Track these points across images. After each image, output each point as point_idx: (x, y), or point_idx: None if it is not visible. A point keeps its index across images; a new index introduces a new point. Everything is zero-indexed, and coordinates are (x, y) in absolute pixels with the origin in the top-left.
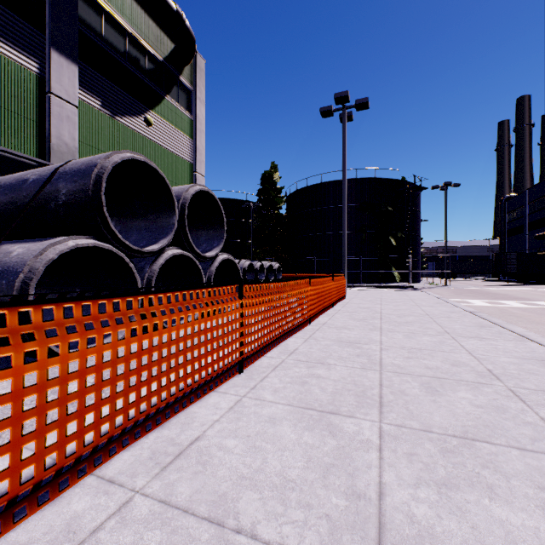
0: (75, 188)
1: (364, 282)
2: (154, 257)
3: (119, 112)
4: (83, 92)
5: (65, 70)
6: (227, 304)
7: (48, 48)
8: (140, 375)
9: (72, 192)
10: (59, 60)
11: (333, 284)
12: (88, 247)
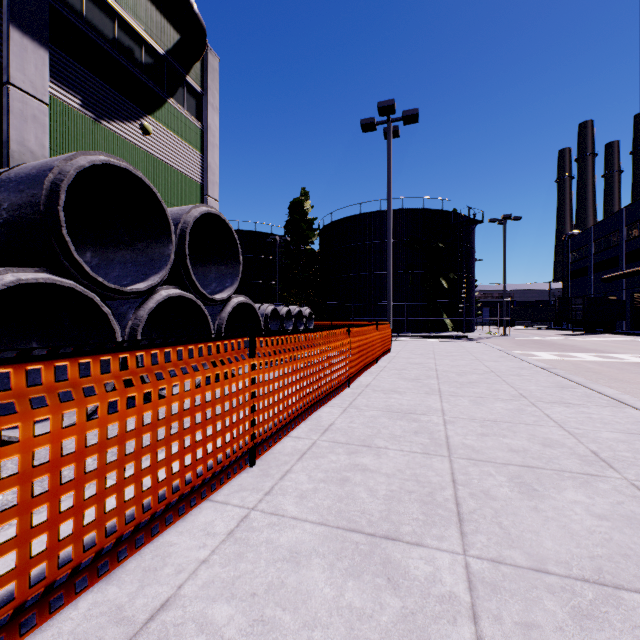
0: (21, 201)
1: (410, 331)
2: (141, 299)
3: (106, 115)
4: (57, 86)
5: (30, 55)
6: (230, 366)
7: (6, 24)
8: (58, 500)
9: (17, 207)
10: (21, 41)
11: (377, 335)
12: (39, 284)
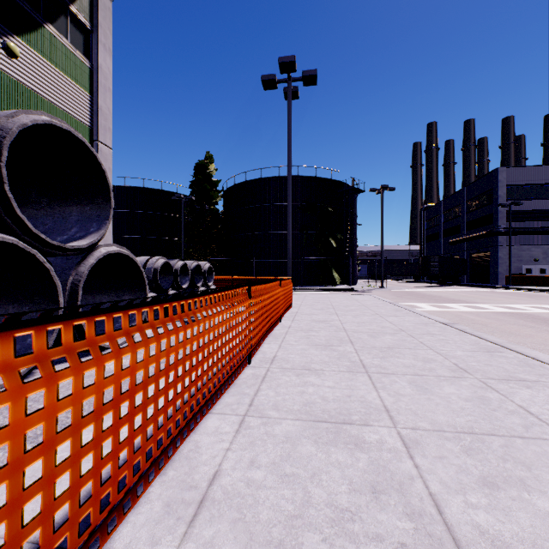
0: None
1: (305, 284)
2: None
3: None
4: None
5: None
6: None
7: None
8: None
9: None
10: None
11: (280, 291)
12: None
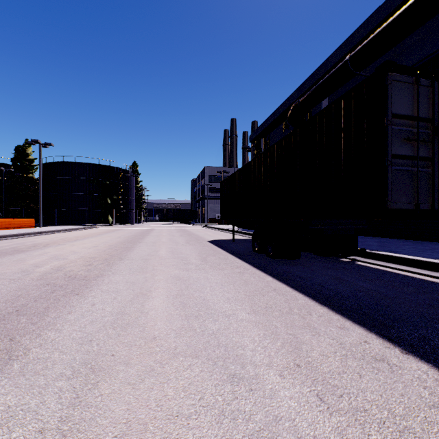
0: None
1: (92, 223)
2: None
3: None
4: None
5: None
6: None
7: None
8: None
9: None
10: None
11: (14, 221)
12: None
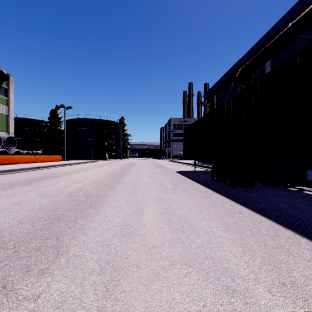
0: None
1: (95, 158)
2: None
3: None
4: None
5: None
6: (11, 156)
7: None
8: (1, 160)
9: None
10: None
11: (50, 157)
12: None
